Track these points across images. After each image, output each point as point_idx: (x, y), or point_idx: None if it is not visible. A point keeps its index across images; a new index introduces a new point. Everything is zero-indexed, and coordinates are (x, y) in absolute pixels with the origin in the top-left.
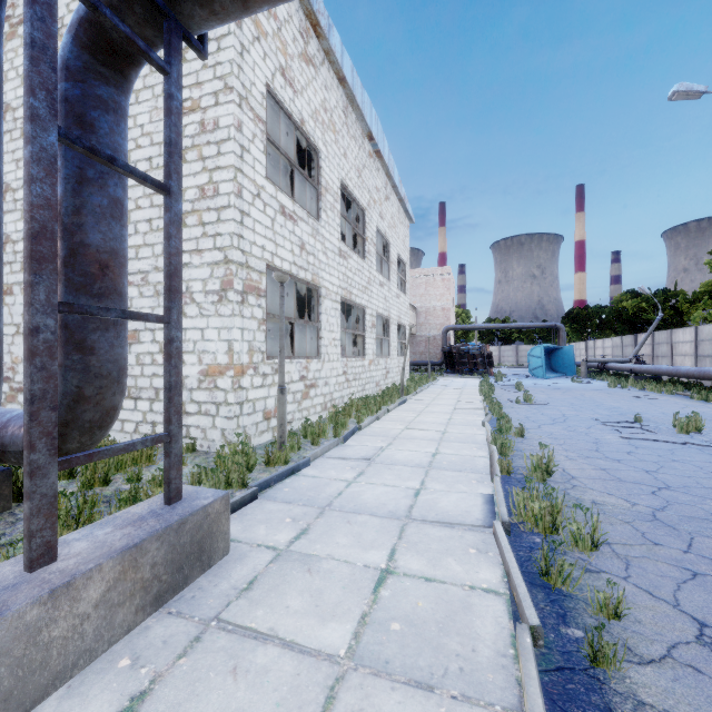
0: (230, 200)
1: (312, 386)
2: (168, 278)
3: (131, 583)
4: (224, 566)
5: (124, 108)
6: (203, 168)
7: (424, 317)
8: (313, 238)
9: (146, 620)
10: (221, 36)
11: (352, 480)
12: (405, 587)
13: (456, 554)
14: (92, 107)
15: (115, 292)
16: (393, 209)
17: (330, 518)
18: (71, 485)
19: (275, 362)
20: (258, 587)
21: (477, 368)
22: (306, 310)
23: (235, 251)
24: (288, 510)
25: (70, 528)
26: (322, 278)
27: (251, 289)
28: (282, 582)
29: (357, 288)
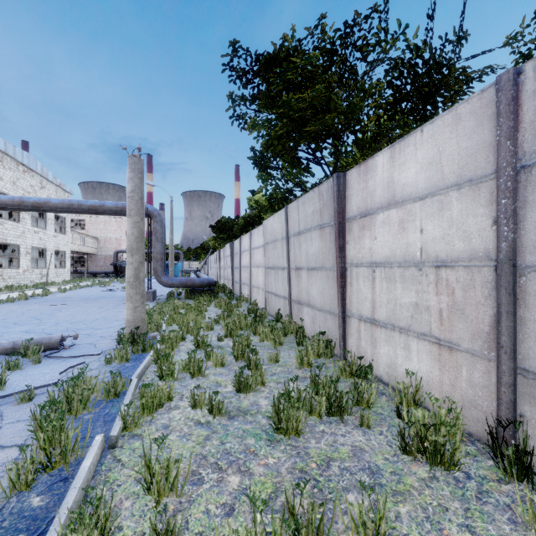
0: None
1: None
2: None
3: None
4: None
5: None
6: None
7: (103, 243)
8: None
9: None
10: None
11: None
12: None
13: None
14: None
15: None
16: (50, 192)
17: None
18: None
19: None
20: None
21: None
22: None
23: None
24: None
25: None
26: None
27: None
28: None
29: (12, 237)
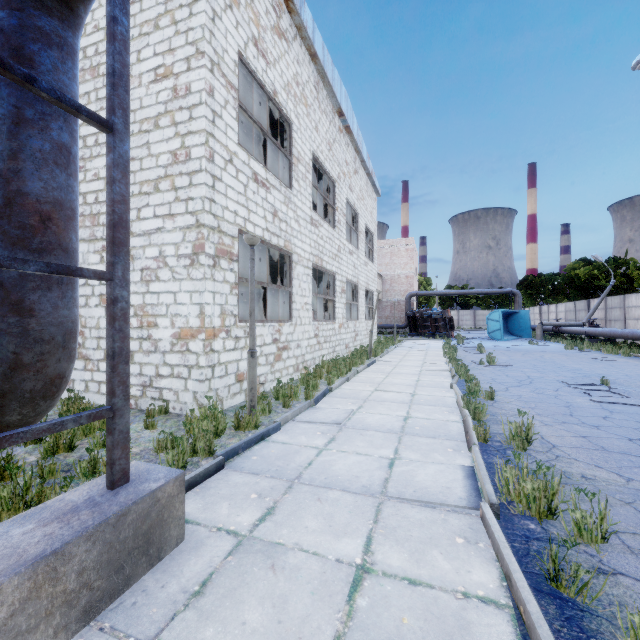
0: (202, 164)
1: (284, 349)
2: (111, 229)
3: (48, 600)
4: (176, 558)
5: (71, 45)
6: (175, 133)
7: (389, 284)
8: (285, 206)
9: (70, 639)
10: (193, 1)
11: (322, 447)
12: (385, 594)
13: (442, 545)
14: (31, 39)
15: (59, 247)
16: (361, 183)
17: (299, 494)
18: (36, 451)
19: (247, 325)
20: (211, 592)
21: (439, 331)
22: (280, 277)
23: (206, 215)
24: (255, 483)
25: (10, 509)
26: (294, 245)
27: (224, 253)
28: (239, 584)
29: (328, 255)
